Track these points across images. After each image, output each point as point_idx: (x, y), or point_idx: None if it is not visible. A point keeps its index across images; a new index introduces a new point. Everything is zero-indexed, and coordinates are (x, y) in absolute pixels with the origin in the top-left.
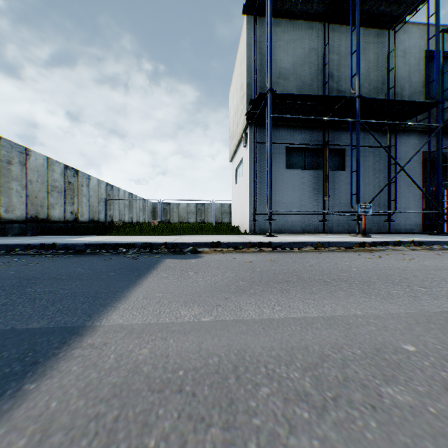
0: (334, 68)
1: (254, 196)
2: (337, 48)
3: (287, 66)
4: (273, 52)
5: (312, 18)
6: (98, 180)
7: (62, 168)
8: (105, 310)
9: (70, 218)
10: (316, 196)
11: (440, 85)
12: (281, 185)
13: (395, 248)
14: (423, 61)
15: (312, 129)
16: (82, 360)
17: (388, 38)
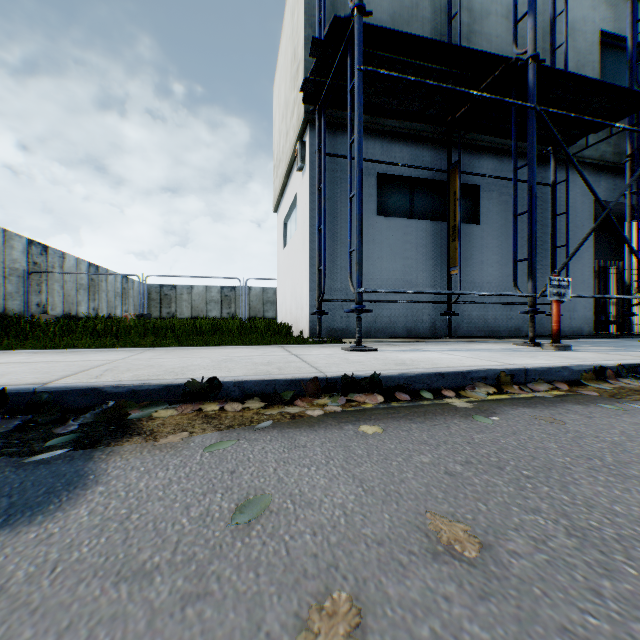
0: (463, 37)
1: (319, 263)
2: (468, 1)
3: (381, 17)
4: None
5: None
6: (4, 232)
7: None
8: None
9: None
10: (431, 268)
11: (629, 86)
12: (369, 246)
13: None
14: (597, 48)
15: (425, 145)
16: None
17: None
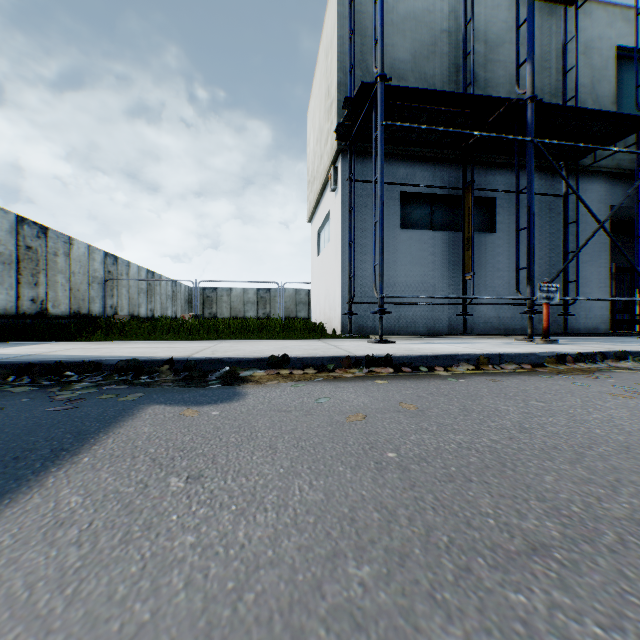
0: (479, 66)
1: (350, 272)
2: (484, 33)
3: (403, 56)
4: None
5: None
6: (88, 247)
7: (13, 221)
8: None
9: (30, 309)
10: (449, 274)
11: None
12: (393, 256)
13: (621, 364)
14: (613, 62)
15: (444, 164)
16: None
17: (565, 20)
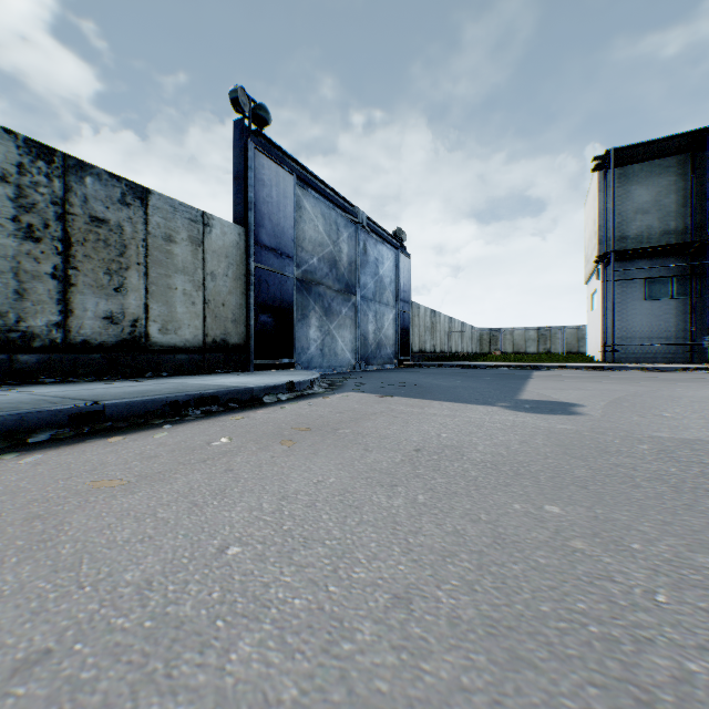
0: None
1: (603, 330)
2: None
3: (645, 199)
4: (628, 190)
5: (673, 154)
6: (444, 316)
7: (429, 312)
8: (531, 374)
9: (432, 350)
10: (685, 325)
11: None
12: (638, 317)
13: None
14: None
15: (680, 256)
16: (536, 375)
17: None
